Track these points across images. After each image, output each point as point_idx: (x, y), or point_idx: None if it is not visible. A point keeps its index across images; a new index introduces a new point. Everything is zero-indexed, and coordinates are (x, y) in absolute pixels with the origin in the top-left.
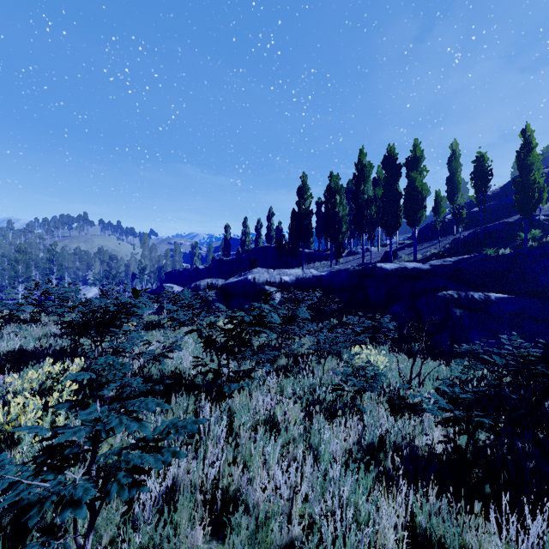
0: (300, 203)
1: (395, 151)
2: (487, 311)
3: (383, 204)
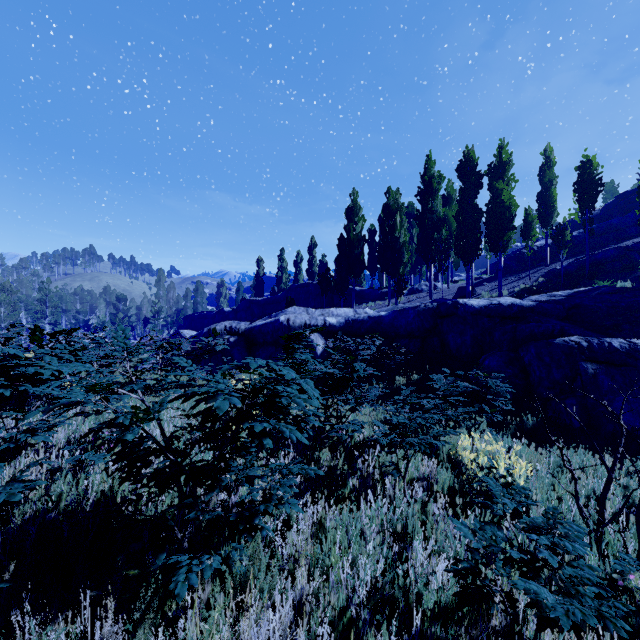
0: (350, 227)
1: (474, 154)
2: (636, 367)
3: (459, 224)
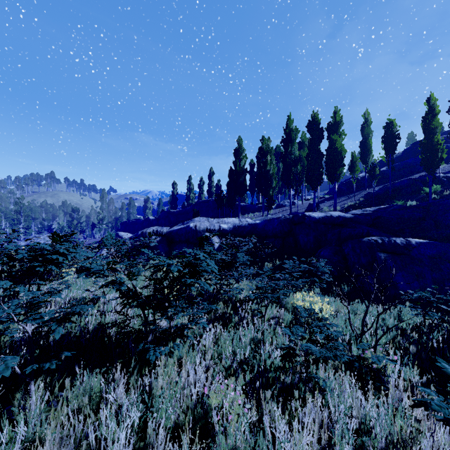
0: (236, 163)
1: (318, 116)
2: (409, 255)
3: (308, 162)
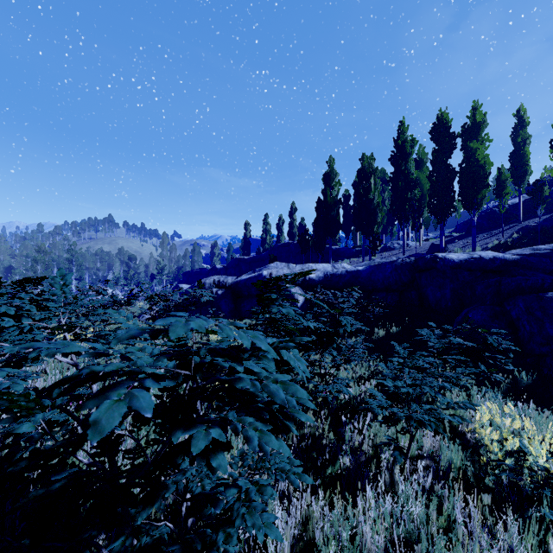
0: (327, 191)
1: (448, 116)
2: None
3: (433, 184)
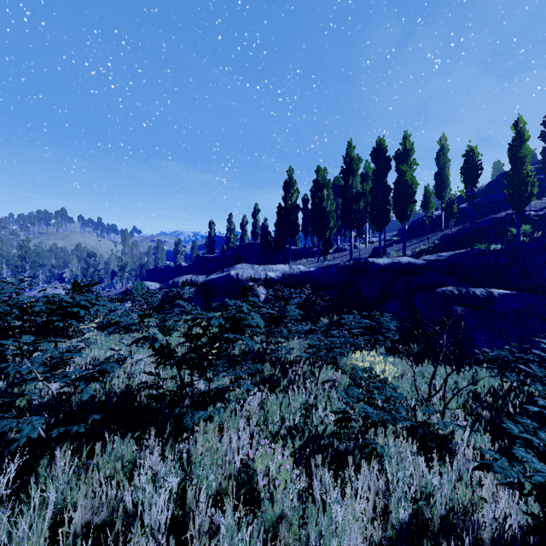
0: (286, 198)
1: (384, 143)
2: (491, 309)
3: (373, 198)
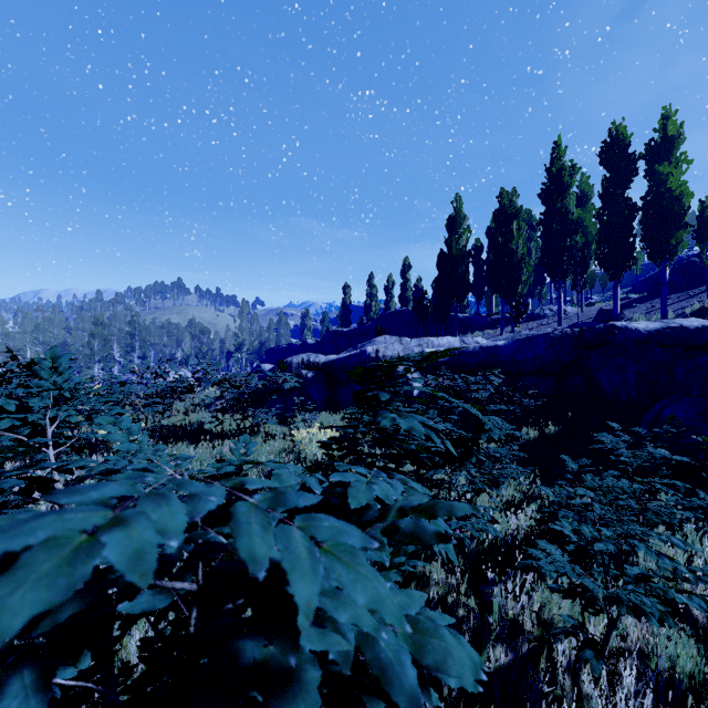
0: (451, 241)
1: (625, 130)
2: None
3: (603, 226)
